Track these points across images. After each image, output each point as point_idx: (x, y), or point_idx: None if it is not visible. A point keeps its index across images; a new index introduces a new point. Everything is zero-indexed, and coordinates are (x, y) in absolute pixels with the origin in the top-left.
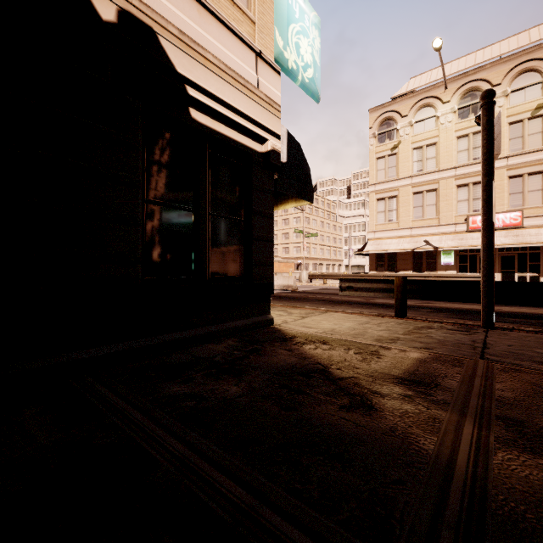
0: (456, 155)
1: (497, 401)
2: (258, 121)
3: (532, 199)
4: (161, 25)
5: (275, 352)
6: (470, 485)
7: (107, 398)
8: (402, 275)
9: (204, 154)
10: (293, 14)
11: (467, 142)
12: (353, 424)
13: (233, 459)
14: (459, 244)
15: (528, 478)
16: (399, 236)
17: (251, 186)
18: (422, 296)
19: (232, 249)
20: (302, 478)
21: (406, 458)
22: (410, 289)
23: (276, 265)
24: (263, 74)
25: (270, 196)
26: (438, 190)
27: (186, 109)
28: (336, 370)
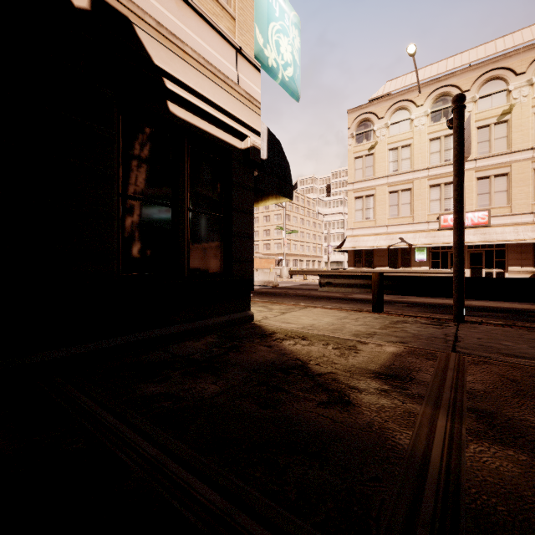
0: (428, 157)
1: (468, 393)
2: (238, 117)
3: (498, 200)
4: (138, 15)
5: (254, 348)
6: (444, 479)
7: (77, 400)
8: (379, 271)
9: (182, 149)
10: (274, 13)
11: (439, 145)
12: (331, 421)
13: (209, 462)
14: (432, 242)
15: (498, 470)
16: (375, 233)
17: (231, 182)
18: (398, 291)
19: (212, 246)
20: (279, 480)
21: (383, 454)
22: (386, 285)
23: (257, 261)
24: (243, 70)
25: (250, 192)
26: (412, 190)
27: (164, 102)
28: (315, 366)
